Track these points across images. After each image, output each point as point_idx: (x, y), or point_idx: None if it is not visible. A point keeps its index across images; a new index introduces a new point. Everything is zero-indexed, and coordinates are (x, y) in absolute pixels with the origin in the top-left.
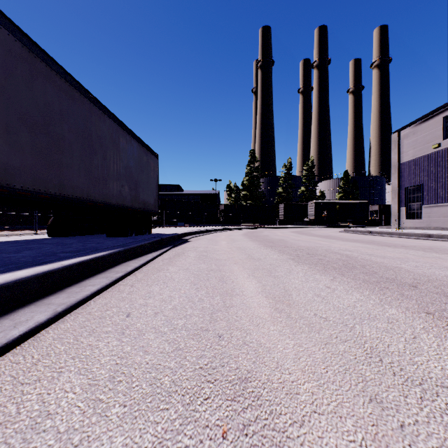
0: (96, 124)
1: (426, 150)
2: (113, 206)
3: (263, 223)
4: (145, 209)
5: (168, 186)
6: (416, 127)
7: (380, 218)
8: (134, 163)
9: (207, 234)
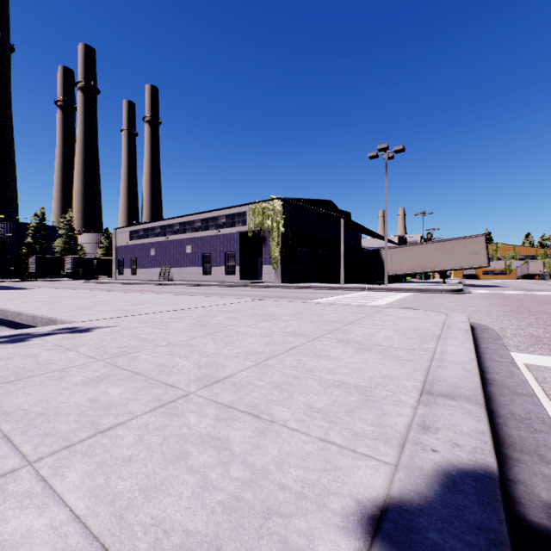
0: None
1: (125, 243)
2: None
3: (7, 276)
4: None
5: None
6: (122, 230)
7: None
8: None
9: None
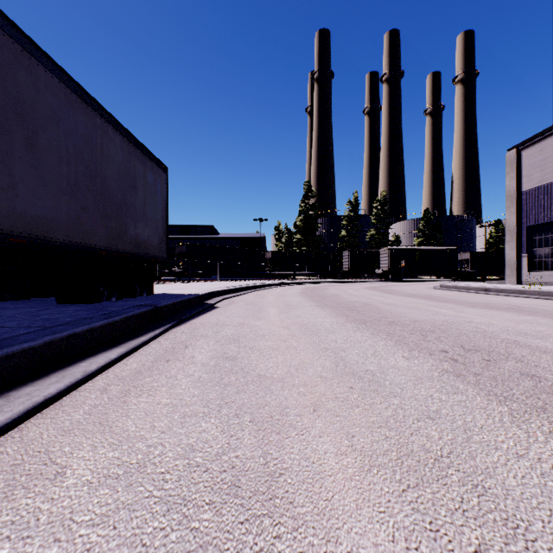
0: (2, 69)
1: None
2: (56, 244)
3: (322, 276)
4: (139, 254)
5: (199, 228)
6: (544, 139)
7: (472, 269)
8: (115, 171)
9: (247, 292)
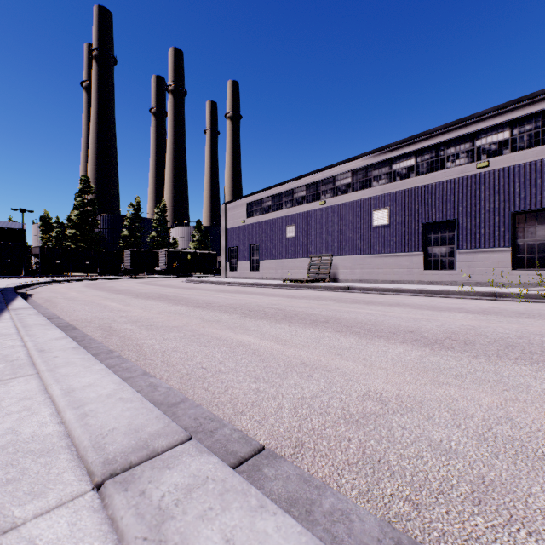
0: None
1: (239, 223)
2: None
3: (103, 273)
4: None
5: None
6: (234, 204)
7: None
8: None
9: (37, 287)
